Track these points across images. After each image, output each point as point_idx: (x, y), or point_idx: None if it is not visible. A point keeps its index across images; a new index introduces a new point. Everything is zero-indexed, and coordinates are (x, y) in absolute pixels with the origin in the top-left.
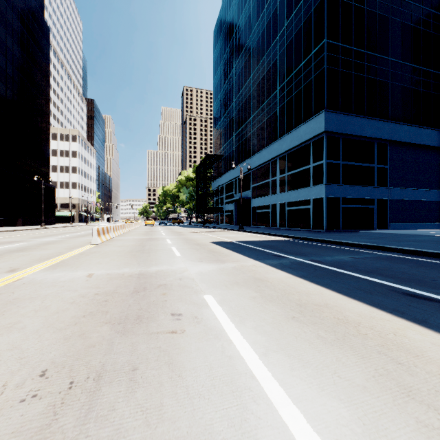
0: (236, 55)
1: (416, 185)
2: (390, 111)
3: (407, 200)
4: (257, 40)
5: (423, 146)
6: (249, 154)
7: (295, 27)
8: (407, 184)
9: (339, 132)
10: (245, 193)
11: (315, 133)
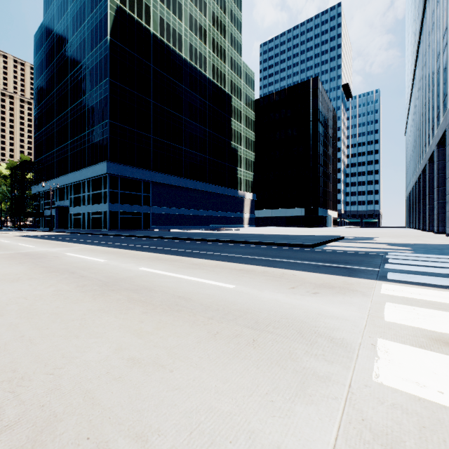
0: (56, 80)
1: (168, 205)
2: (152, 164)
3: (162, 213)
4: (73, 84)
5: (172, 185)
6: (67, 170)
7: (95, 99)
8: (162, 205)
9: (117, 174)
10: (64, 202)
11: (103, 172)
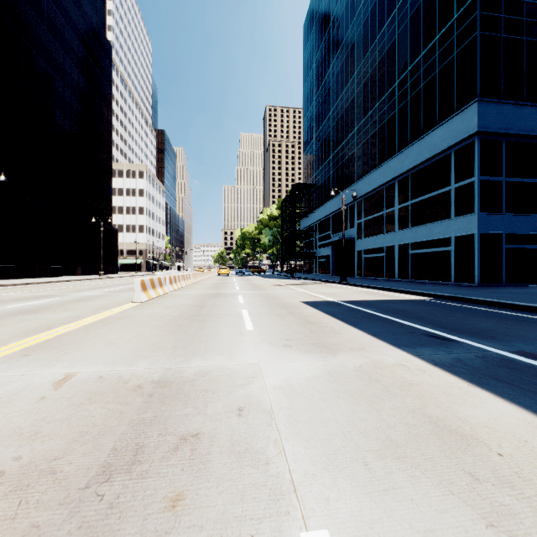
0: (333, 49)
1: None
2: None
3: None
4: (364, 21)
5: None
6: (352, 179)
7: None
8: None
9: (502, 132)
10: (346, 232)
11: (459, 136)
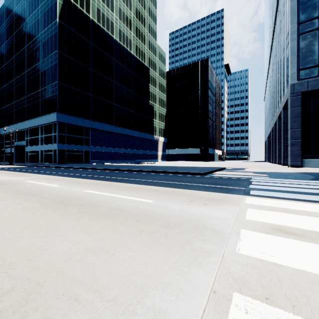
0: (15, 49)
1: (103, 145)
2: (91, 115)
3: (99, 151)
4: (29, 53)
5: (106, 131)
6: (24, 118)
7: (47, 65)
8: (99, 145)
9: (64, 122)
10: (22, 142)
11: (53, 120)
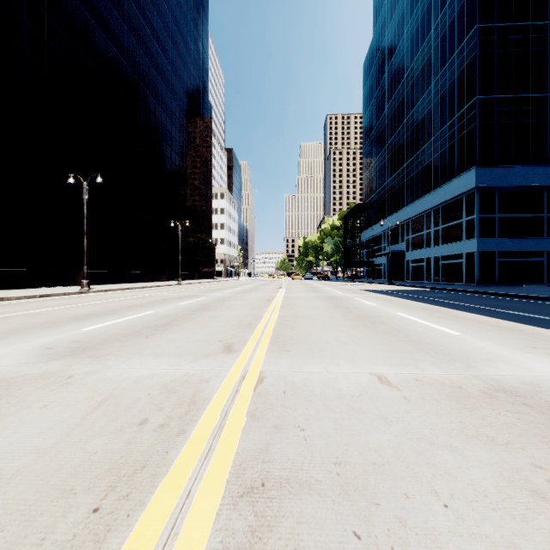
0: (388, 96)
1: None
2: None
3: None
4: (411, 84)
5: None
6: (402, 204)
7: (449, 78)
8: None
9: (493, 186)
10: (398, 245)
11: (466, 188)
